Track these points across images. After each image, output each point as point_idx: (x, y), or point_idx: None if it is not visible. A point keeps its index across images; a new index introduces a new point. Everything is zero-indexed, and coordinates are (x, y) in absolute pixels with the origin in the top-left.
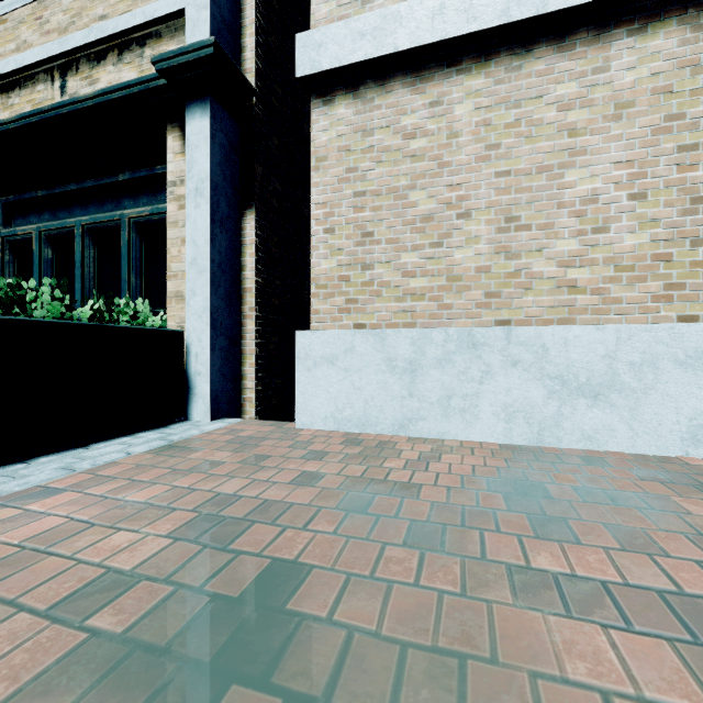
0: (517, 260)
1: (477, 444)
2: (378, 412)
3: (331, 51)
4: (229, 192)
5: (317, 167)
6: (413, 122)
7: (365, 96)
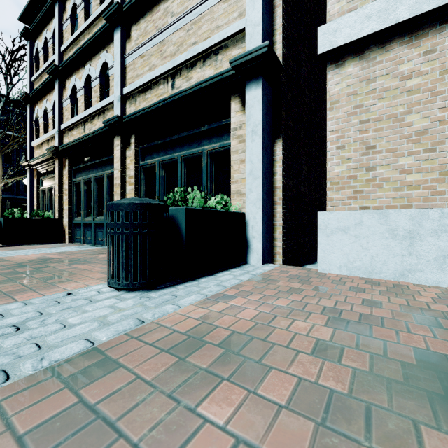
0: None
1: None
2: (382, 264)
3: (344, 32)
4: (268, 130)
5: (331, 108)
6: (409, 68)
7: (368, 57)
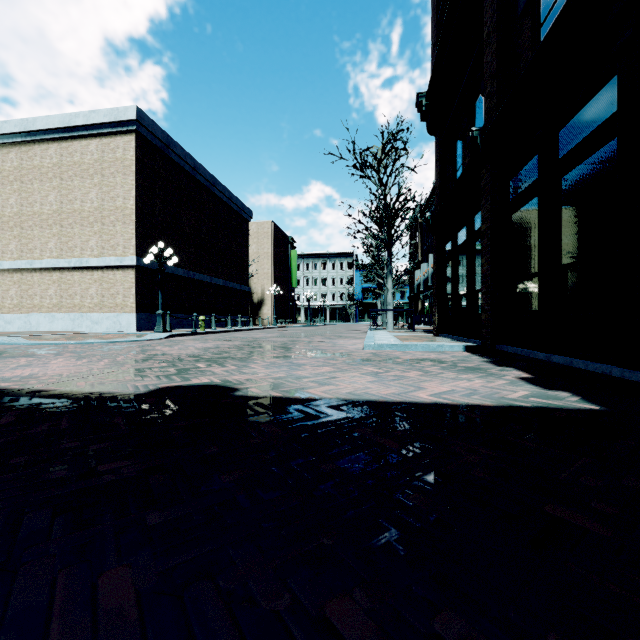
0: (4, 304)
1: None
2: None
3: None
4: None
5: None
6: None
7: None
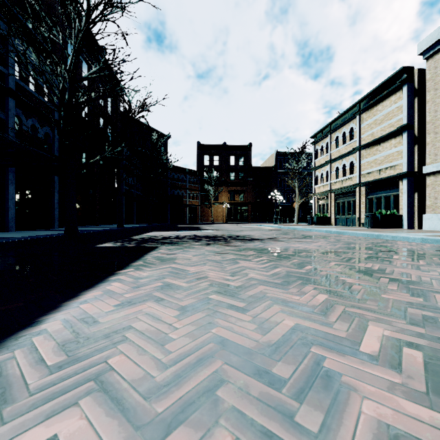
0: None
1: None
2: (436, 227)
3: (428, 169)
4: (411, 190)
5: (427, 187)
6: None
7: (435, 175)
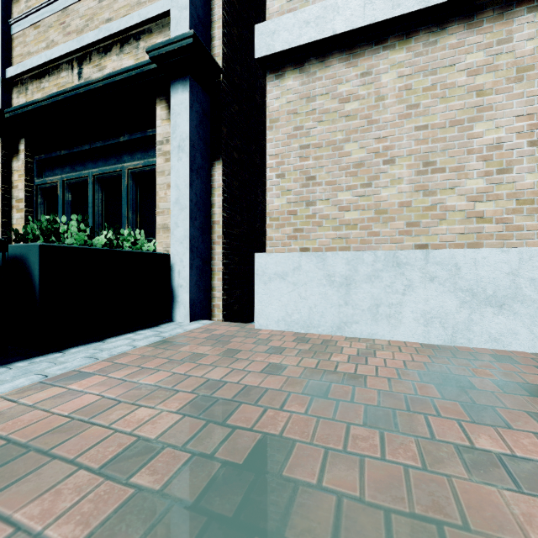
0: (433, 197)
1: (401, 343)
2: (320, 317)
3: (282, 36)
4: (202, 148)
5: (271, 127)
6: (347, 89)
7: (309, 70)
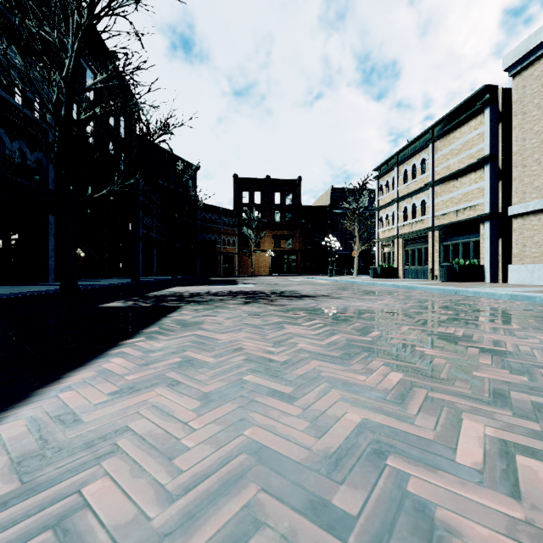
0: None
1: (542, 285)
2: (525, 280)
3: (515, 210)
4: (494, 236)
5: (513, 232)
6: (534, 223)
7: (524, 218)
